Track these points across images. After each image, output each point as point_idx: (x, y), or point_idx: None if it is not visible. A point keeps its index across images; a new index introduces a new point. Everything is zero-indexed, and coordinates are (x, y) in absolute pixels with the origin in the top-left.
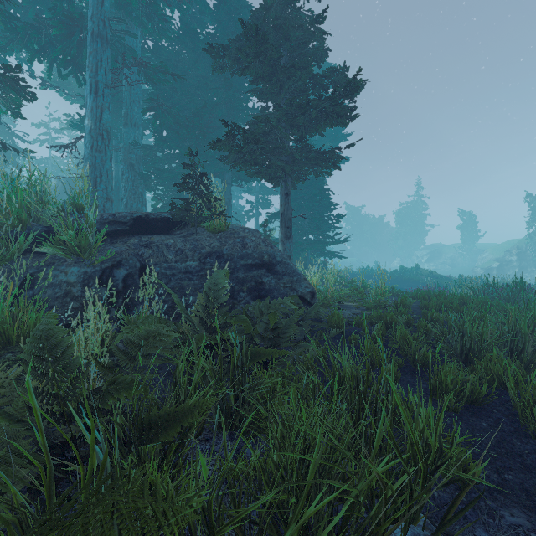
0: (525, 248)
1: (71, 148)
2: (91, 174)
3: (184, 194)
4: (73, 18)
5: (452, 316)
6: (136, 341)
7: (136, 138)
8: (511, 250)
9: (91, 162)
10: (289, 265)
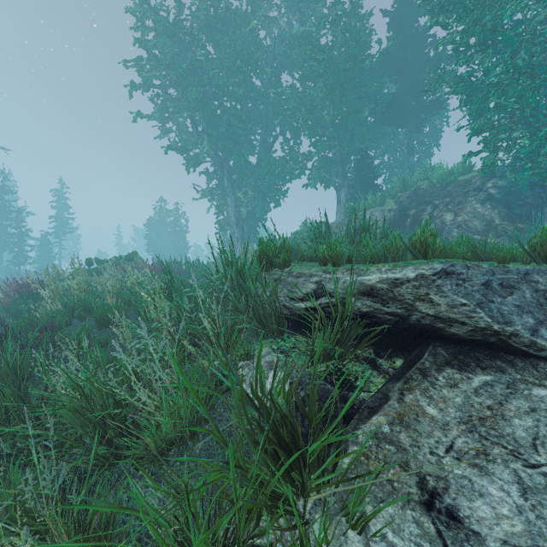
0: None
1: None
2: None
3: None
4: None
5: None
6: None
7: None
8: None
9: None
10: None
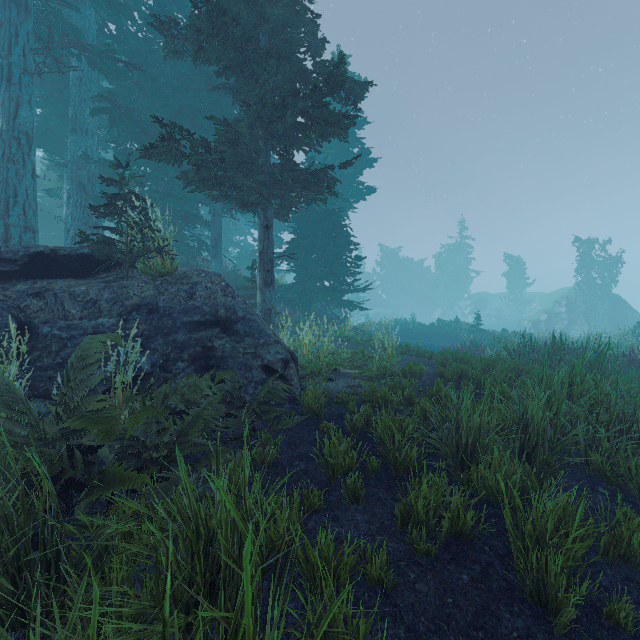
0: (575, 298)
1: None
2: (1, 193)
3: None
4: None
5: (454, 394)
6: None
7: (89, 150)
8: (560, 301)
9: (2, 177)
10: (255, 323)
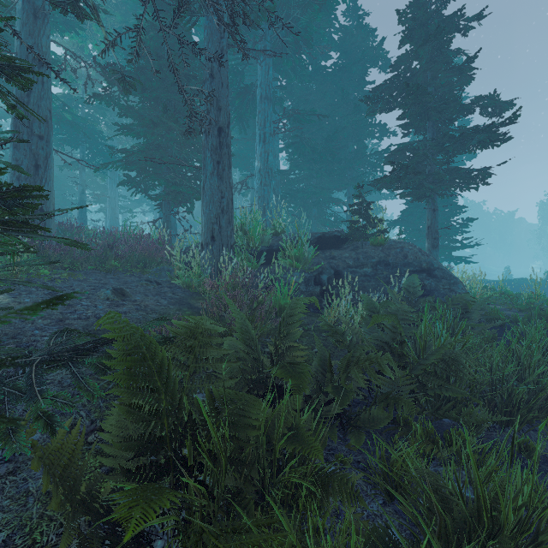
0: None
1: (242, 184)
2: (261, 203)
3: (348, 217)
4: (245, 88)
5: None
6: (392, 312)
7: (276, 167)
8: None
9: (261, 194)
10: (445, 271)
